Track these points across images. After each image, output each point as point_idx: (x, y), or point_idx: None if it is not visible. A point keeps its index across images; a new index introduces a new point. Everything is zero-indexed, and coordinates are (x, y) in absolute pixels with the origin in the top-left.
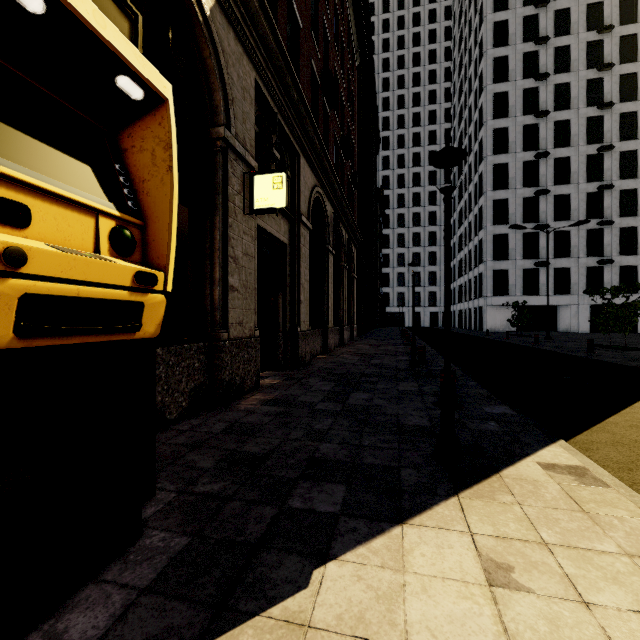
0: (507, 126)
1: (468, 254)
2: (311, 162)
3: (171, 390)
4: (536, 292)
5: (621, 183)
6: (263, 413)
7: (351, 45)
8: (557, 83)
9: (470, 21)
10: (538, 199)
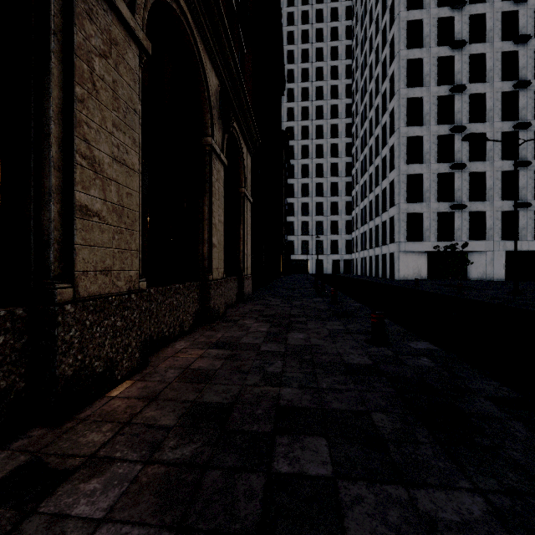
0: (421, 57)
1: (374, 200)
2: None
3: None
4: (450, 237)
5: None
6: None
7: None
8: (472, 13)
9: None
10: (453, 137)
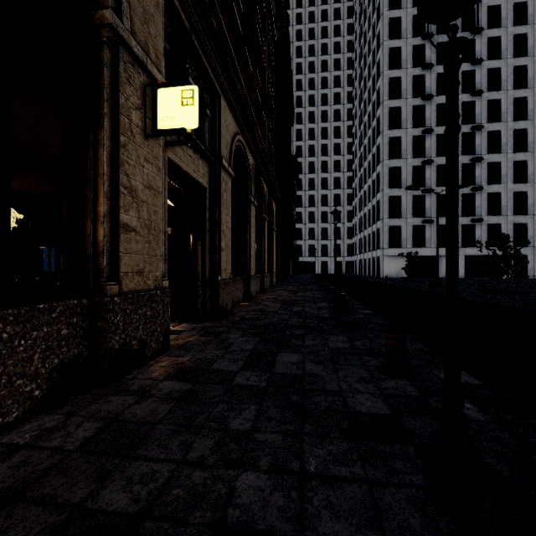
0: (400, 106)
1: (367, 213)
2: (233, 107)
3: (6, 377)
4: (423, 245)
5: (488, 157)
6: (161, 396)
7: (271, 17)
8: (439, 72)
9: (369, 18)
10: (424, 168)
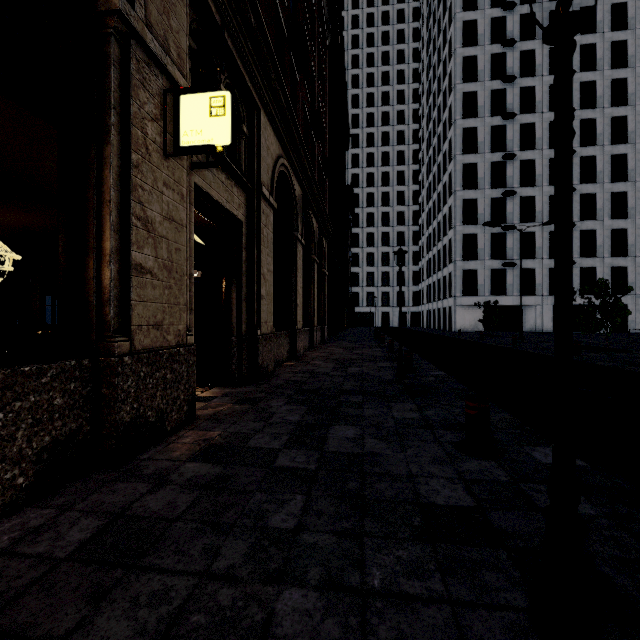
0: (476, 126)
1: (437, 254)
2: (275, 124)
3: None
4: (503, 292)
5: (581, 187)
6: (182, 483)
7: (322, 18)
8: (523, 86)
9: (439, 21)
10: (505, 200)
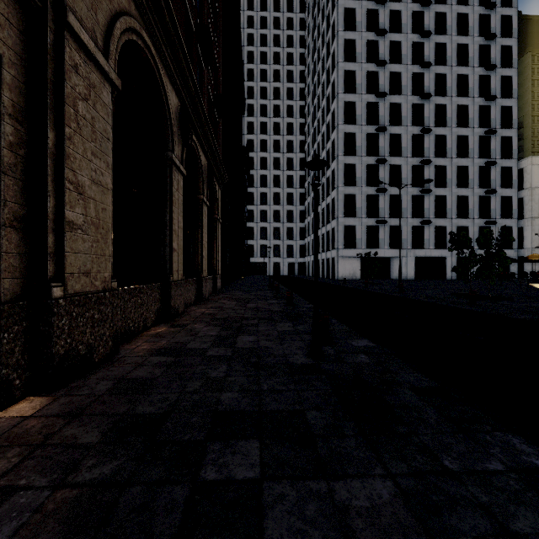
0: (355, 101)
1: (321, 212)
2: None
3: None
4: (376, 246)
5: (436, 160)
6: None
7: None
8: (392, 71)
9: (323, 9)
10: (378, 167)
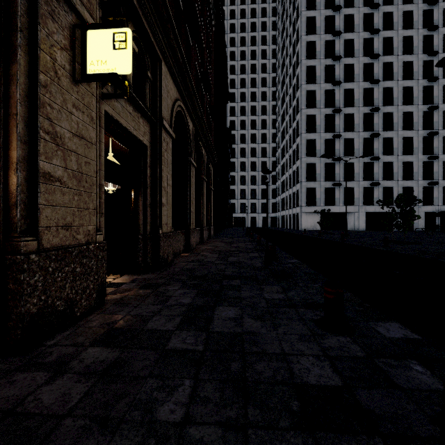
0: (315, 89)
1: (289, 177)
2: (174, 74)
3: None
4: (333, 203)
5: (384, 133)
6: (80, 371)
7: (209, 5)
8: (346, 64)
9: (290, 16)
10: (334, 141)
